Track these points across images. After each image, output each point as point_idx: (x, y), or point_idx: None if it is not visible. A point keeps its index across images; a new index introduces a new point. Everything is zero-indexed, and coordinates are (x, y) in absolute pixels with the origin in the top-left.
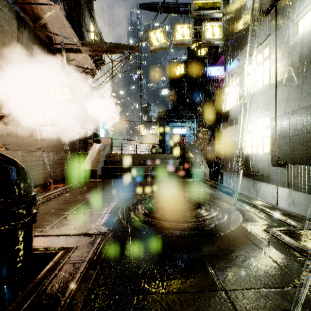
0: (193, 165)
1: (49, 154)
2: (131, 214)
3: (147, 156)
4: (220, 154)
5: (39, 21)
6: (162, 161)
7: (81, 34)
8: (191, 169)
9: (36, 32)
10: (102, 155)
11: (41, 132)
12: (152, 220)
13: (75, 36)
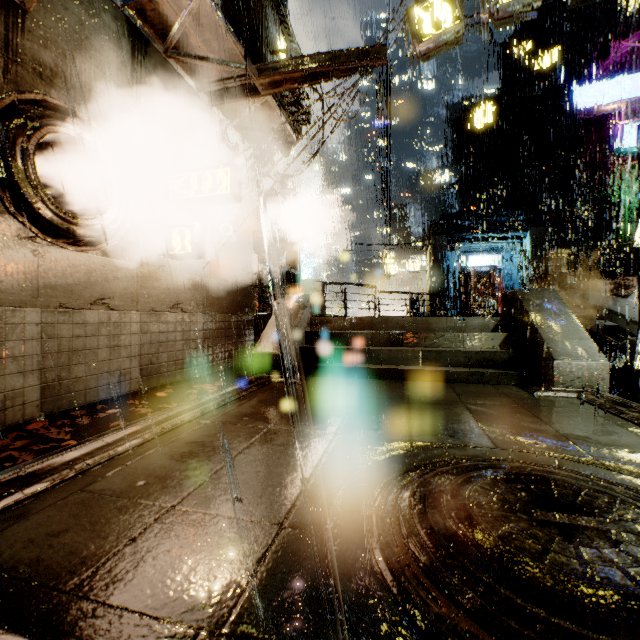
0: (550, 351)
1: (196, 318)
2: (372, 552)
3: (408, 322)
4: (624, 318)
5: (171, 35)
6: (450, 336)
7: (261, 59)
8: (543, 362)
9: (170, 62)
10: (301, 319)
11: (178, 273)
12: (475, 637)
13: (242, 54)
